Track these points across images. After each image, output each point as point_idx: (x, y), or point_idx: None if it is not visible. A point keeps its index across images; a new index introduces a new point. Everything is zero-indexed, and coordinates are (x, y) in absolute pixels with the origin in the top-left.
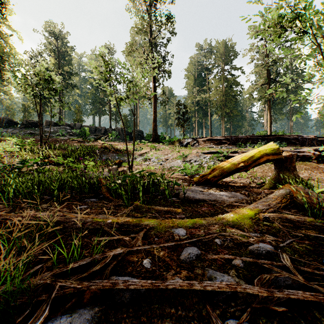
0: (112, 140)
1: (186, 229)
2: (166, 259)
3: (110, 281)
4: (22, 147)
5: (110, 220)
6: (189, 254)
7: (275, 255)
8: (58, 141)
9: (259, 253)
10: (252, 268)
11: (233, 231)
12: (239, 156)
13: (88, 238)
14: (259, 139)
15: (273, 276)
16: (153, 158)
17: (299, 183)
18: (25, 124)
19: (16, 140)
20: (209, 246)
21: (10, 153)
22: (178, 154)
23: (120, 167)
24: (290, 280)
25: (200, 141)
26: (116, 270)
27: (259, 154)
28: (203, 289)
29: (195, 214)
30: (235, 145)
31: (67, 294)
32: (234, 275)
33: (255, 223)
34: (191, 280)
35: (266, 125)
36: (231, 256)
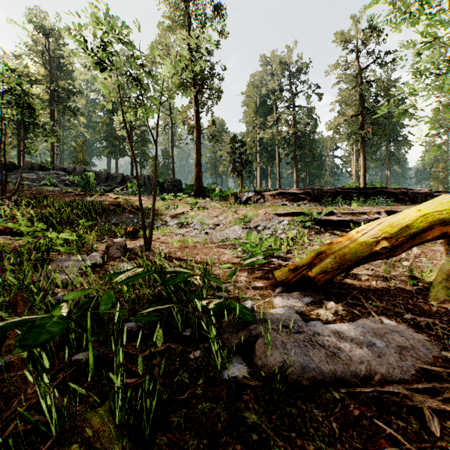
0: (133, 193)
1: None
2: None
3: None
4: None
5: None
6: None
7: None
8: (41, 194)
9: None
10: None
11: None
12: (375, 224)
13: None
14: (354, 194)
15: None
16: (194, 222)
17: None
18: None
19: None
20: None
21: None
22: (235, 215)
23: (135, 239)
24: None
25: (267, 196)
26: None
27: (424, 222)
28: None
29: None
30: (319, 202)
31: None
32: None
33: None
34: None
35: (354, 175)
36: None
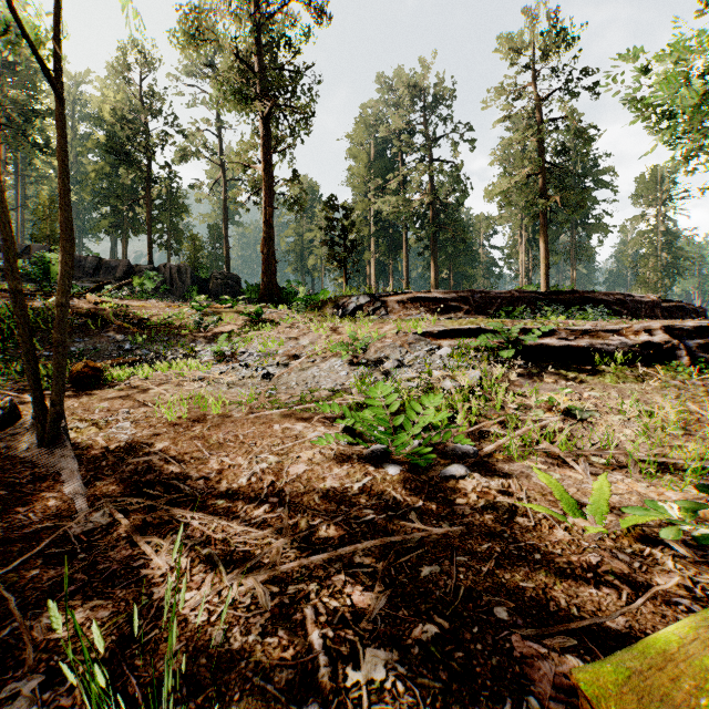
0: (143, 296)
1: None
2: None
3: None
4: None
5: None
6: None
7: None
8: None
9: None
10: None
11: None
12: None
13: None
14: (543, 302)
15: None
16: (249, 349)
17: None
18: None
19: None
20: None
21: None
22: (334, 336)
23: (81, 394)
24: None
25: (392, 303)
26: None
27: None
28: None
29: None
30: (484, 315)
31: None
32: None
33: None
34: None
35: (523, 276)
36: None
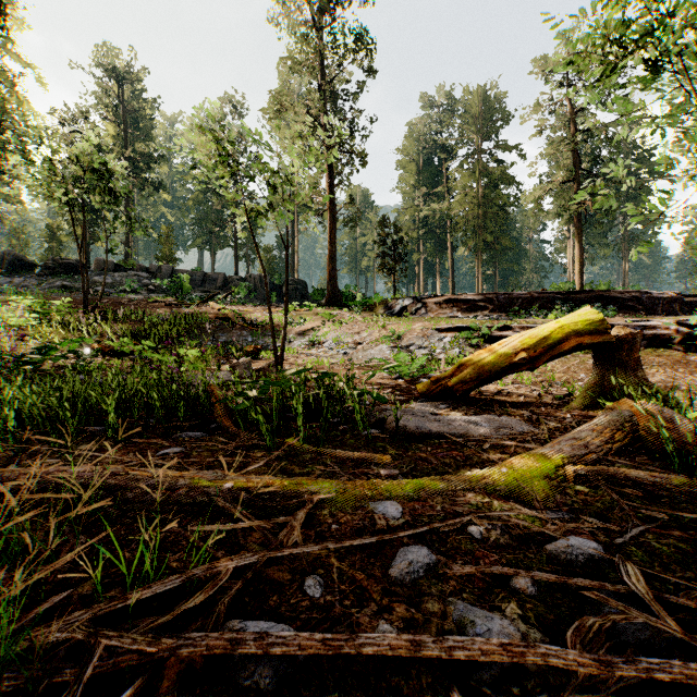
0: (240, 302)
1: (401, 503)
2: (358, 576)
3: (225, 636)
4: (43, 316)
5: (230, 482)
6: (409, 565)
7: (606, 566)
8: (123, 304)
9: (571, 560)
10: (556, 598)
11: (507, 506)
12: (517, 336)
13: (181, 524)
14: (558, 301)
15: (608, 621)
16: (328, 340)
17: (649, 396)
18: (51, 267)
19: (31, 303)
20: (455, 544)
21: (17, 329)
22: (383, 331)
23: (257, 361)
24: (648, 630)
25: (430, 304)
26: (242, 604)
27: (561, 333)
28: (447, 656)
29: (421, 468)
30: (506, 313)
31: (123, 666)
32: (515, 616)
33: (558, 487)
34: (416, 629)
35: (571, 270)
36: (506, 570)
